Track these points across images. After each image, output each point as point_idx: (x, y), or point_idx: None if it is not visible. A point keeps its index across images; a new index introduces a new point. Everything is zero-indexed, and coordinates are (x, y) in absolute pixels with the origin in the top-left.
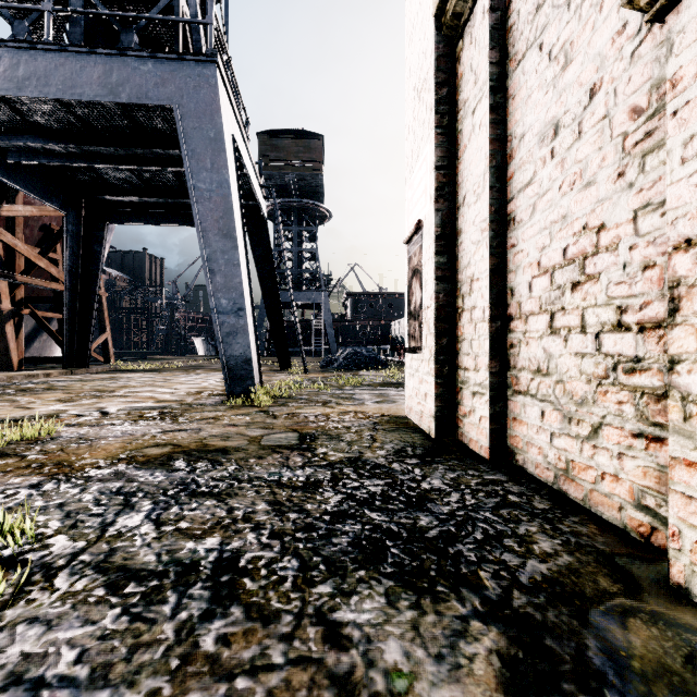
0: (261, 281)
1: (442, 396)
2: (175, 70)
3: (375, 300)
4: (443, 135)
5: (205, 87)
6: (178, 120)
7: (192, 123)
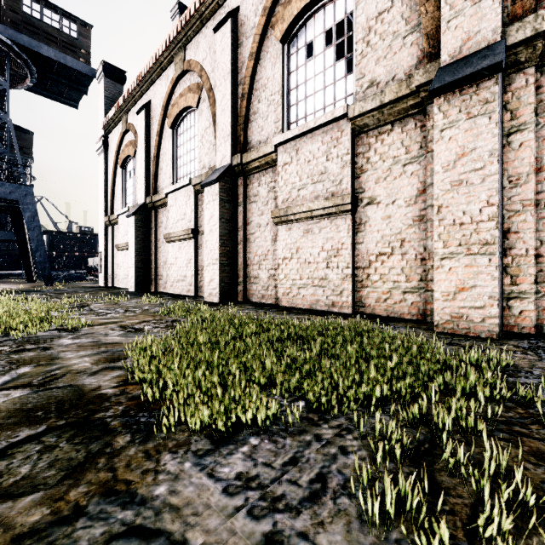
0: (18, 240)
1: (106, 280)
2: (18, 188)
3: (70, 237)
4: (106, 240)
5: (29, 195)
6: (21, 205)
7: (25, 206)
